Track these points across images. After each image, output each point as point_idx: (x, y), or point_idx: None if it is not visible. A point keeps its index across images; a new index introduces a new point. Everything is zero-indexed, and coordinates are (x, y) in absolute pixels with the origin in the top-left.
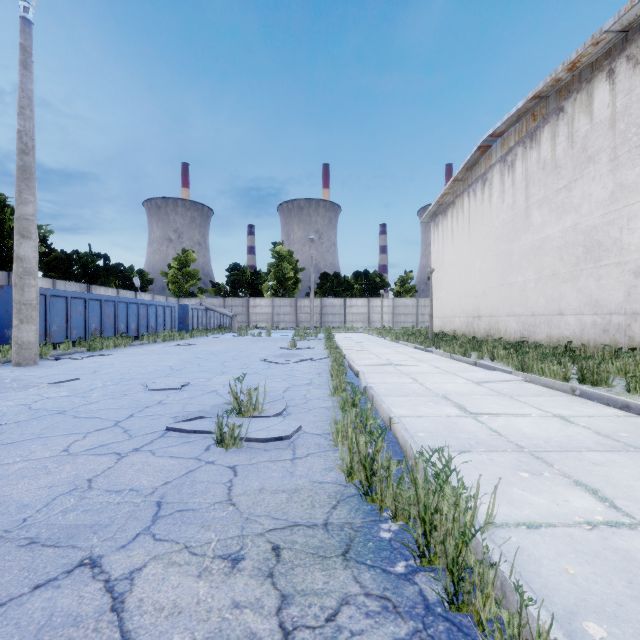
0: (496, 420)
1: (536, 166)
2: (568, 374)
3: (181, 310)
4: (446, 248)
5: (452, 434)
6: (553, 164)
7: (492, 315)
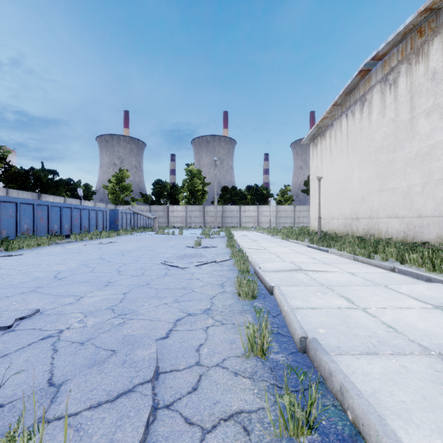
0: None
1: (423, 78)
2: None
3: (112, 213)
4: (324, 163)
5: None
6: None
7: (372, 217)
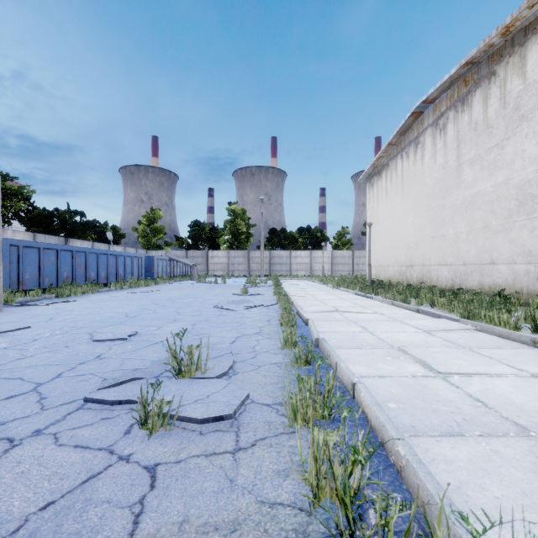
0: (471, 382)
1: (468, 127)
2: (519, 323)
3: (147, 260)
4: (381, 205)
5: (429, 405)
6: (485, 124)
7: (424, 264)
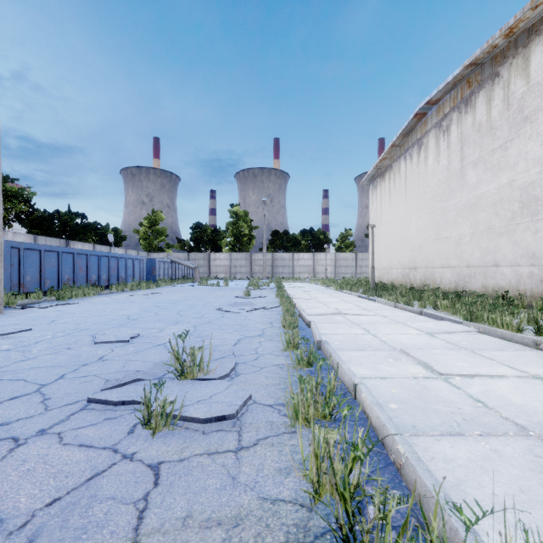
0: (472, 383)
1: (471, 129)
2: (522, 325)
3: (149, 262)
4: (384, 207)
5: (429, 405)
6: (488, 126)
7: (428, 267)
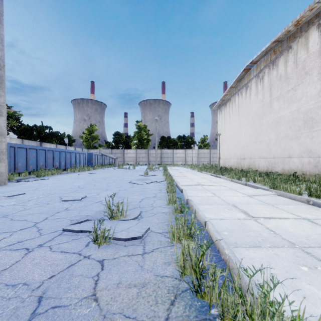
0: (269, 222)
1: (276, 78)
2: (301, 191)
3: (89, 155)
4: (226, 123)
5: (245, 233)
6: (285, 77)
7: (251, 158)
